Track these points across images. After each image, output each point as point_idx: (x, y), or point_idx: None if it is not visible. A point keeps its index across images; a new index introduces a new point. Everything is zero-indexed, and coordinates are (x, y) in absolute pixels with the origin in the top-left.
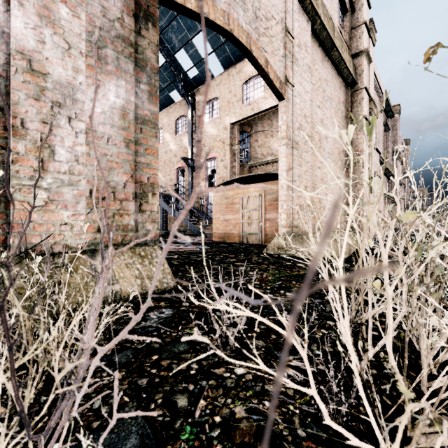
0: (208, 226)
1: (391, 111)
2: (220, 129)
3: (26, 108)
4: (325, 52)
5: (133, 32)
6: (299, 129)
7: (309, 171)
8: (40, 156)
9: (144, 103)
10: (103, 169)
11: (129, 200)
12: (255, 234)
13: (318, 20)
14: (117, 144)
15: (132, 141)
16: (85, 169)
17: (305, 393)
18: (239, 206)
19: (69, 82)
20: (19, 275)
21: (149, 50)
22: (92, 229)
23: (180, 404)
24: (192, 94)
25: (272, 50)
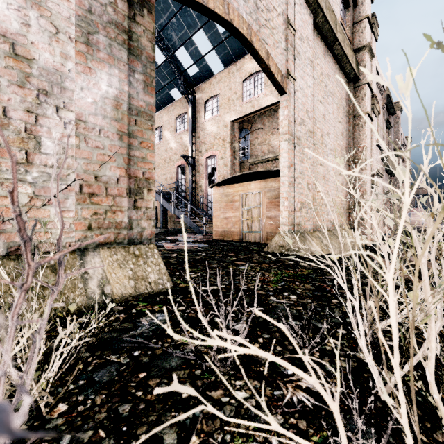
0: (209, 224)
1: (393, 108)
2: (220, 127)
3: (8, 96)
4: (327, 47)
5: (127, 18)
6: (301, 124)
7: (311, 167)
8: (25, 148)
9: (139, 94)
10: (95, 163)
11: (123, 196)
12: (255, 232)
13: (320, 13)
14: (109, 136)
15: (126, 134)
16: (75, 162)
17: (320, 426)
18: (239, 203)
19: (57, 69)
20: (0, 277)
21: (144, 37)
22: (82, 227)
23: (168, 443)
24: (192, 92)
25: (273, 43)
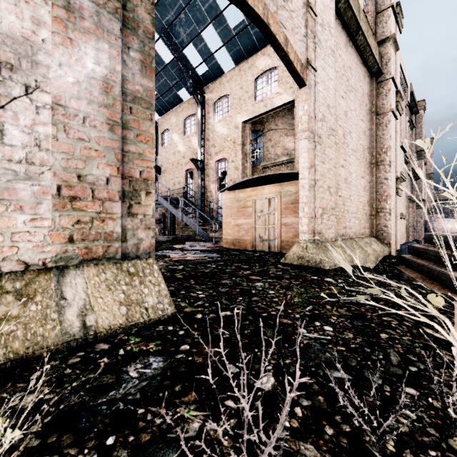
0: (219, 231)
1: (416, 107)
2: (230, 128)
3: None
4: (349, 37)
5: None
6: (322, 120)
7: (332, 169)
8: None
9: (135, 76)
10: (78, 159)
11: (114, 200)
12: (269, 240)
13: None
14: (97, 126)
15: (118, 124)
16: (51, 157)
17: None
18: (252, 209)
19: (26, 38)
20: None
21: (142, 8)
22: (60, 239)
23: None
24: (202, 92)
25: (292, 27)
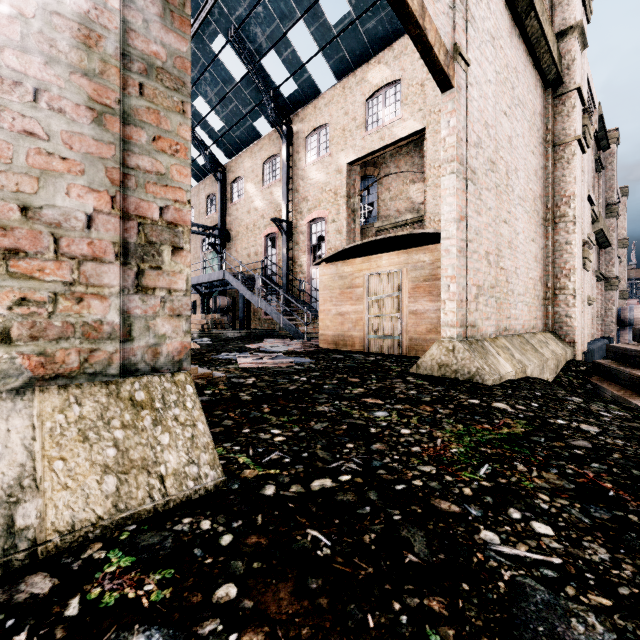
0: (313, 323)
1: (606, 139)
2: (330, 173)
3: None
4: (515, 21)
5: None
6: (477, 146)
7: (492, 224)
8: None
9: (150, 26)
10: (21, 173)
11: (105, 260)
12: (390, 337)
13: None
14: (66, 111)
15: (114, 111)
16: None
17: None
18: (363, 290)
19: None
20: None
21: None
22: None
23: None
24: (288, 122)
25: None
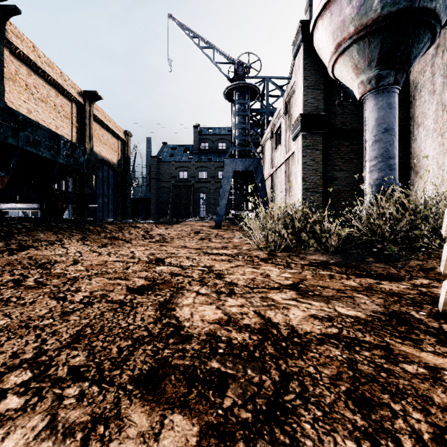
0: None
1: None
2: None
3: None
4: None
5: None
6: None
7: None
8: None
9: None
10: None
11: None
12: None
13: None
14: None
15: None
16: None
17: None
18: None
19: None
20: None
21: None
22: None
23: None
24: None
25: None
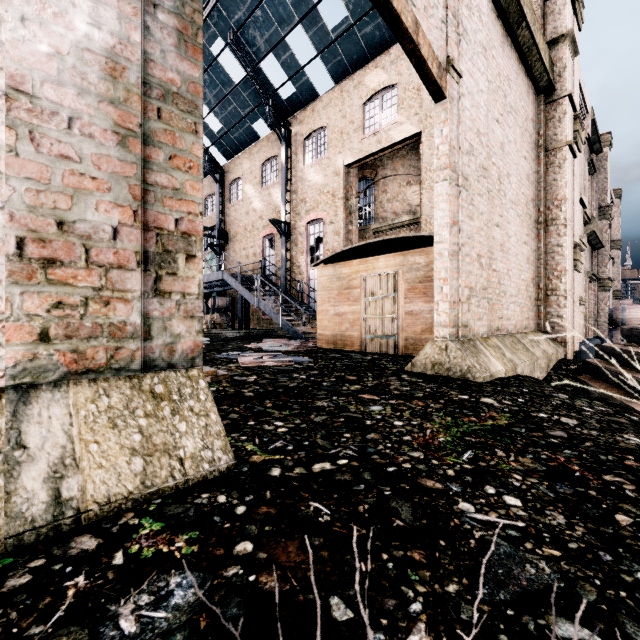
0: (311, 323)
1: (599, 142)
2: (328, 175)
3: None
4: (507, 31)
5: None
6: (469, 153)
7: (484, 228)
8: None
9: (167, 56)
10: (58, 192)
11: (128, 268)
12: (386, 337)
13: None
14: (95, 136)
15: (136, 134)
16: (4, 186)
17: None
18: (360, 291)
19: None
20: None
21: None
22: (23, 336)
23: None
24: (286, 124)
25: (425, 6)
